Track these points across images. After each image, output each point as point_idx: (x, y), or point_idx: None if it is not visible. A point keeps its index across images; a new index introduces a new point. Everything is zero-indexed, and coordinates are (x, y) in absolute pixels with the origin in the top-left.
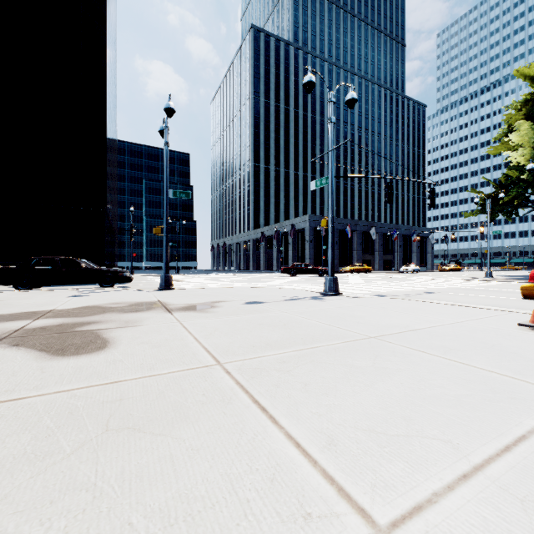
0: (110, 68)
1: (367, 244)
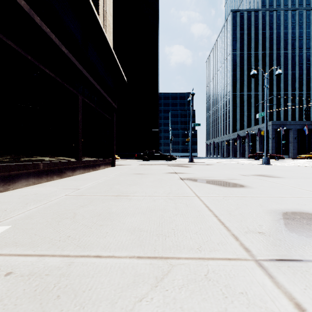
0: None
1: None
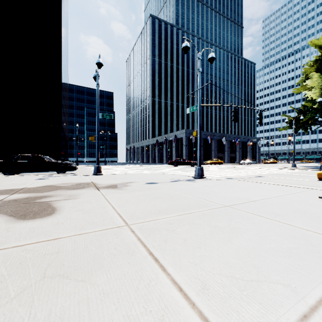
0: (64, 40)
1: (220, 147)
